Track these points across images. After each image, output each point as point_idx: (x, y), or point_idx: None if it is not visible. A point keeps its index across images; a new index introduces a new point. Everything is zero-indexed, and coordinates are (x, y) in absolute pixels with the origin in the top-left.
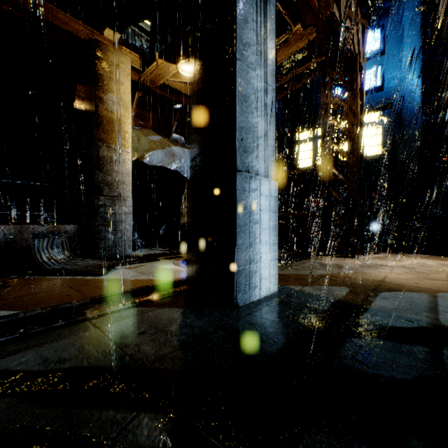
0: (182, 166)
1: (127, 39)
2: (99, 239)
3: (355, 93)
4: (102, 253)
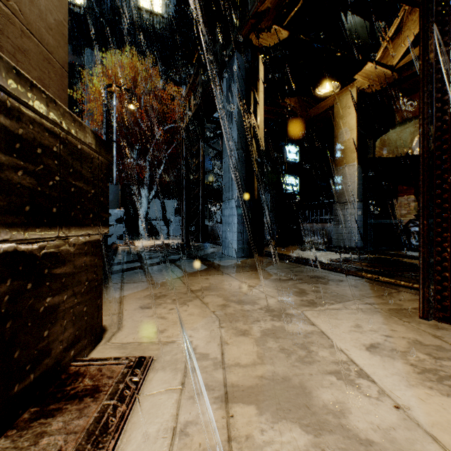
0: None
1: None
2: (335, 233)
3: None
4: (336, 242)
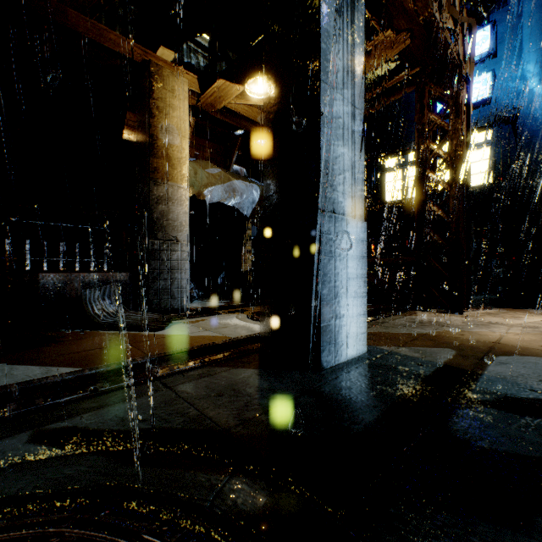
0: (244, 204)
1: (181, 57)
2: (154, 289)
3: (459, 110)
4: (157, 305)
